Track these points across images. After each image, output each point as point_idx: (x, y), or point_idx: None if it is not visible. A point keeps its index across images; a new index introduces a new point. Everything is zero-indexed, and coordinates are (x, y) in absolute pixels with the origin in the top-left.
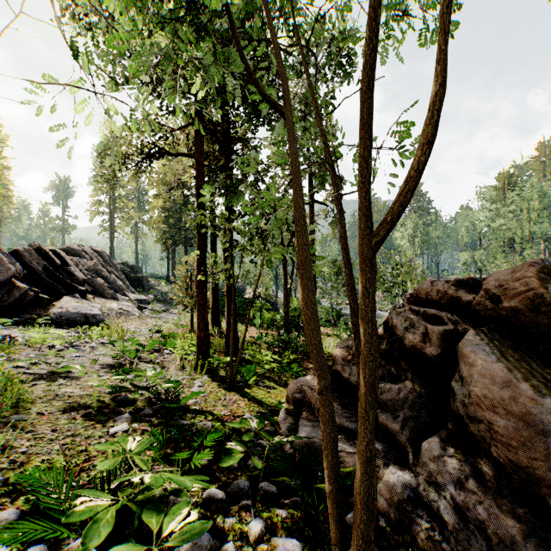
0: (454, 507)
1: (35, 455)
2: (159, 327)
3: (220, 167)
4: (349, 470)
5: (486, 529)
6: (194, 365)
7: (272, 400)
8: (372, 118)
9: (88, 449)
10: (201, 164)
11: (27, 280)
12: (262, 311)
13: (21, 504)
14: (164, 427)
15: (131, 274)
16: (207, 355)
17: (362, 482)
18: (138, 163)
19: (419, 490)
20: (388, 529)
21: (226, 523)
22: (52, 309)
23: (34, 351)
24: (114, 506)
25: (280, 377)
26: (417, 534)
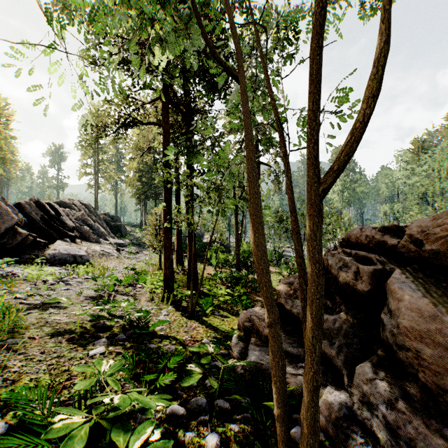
0: (385, 425)
1: (25, 374)
2: (134, 266)
3: (183, 134)
4: (292, 389)
5: (415, 445)
6: (161, 297)
7: (226, 327)
8: (319, 74)
9: (70, 369)
10: (167, 131)
11: (28, 227)
12: (217, 252)
13: (9, 418)
14: (135, 350)
15: (111, 222)
16: (172, 289)
17: (308, 409)
18: (115, 130)
19: (354, 408)
20: (327, 443)
21: (186, 436)
22: (48, 251)
23: (30, 285)
24: (88, 423)
25: (232, 307)
26: (353, 447)
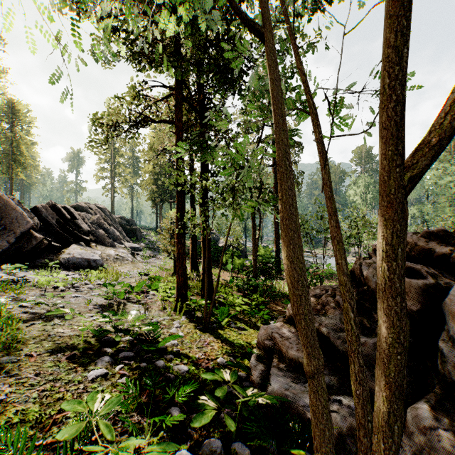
0: None
1: (12, 404)
2: (148, 270)
3: (197, 133)
4: None
5: None
6: (173, 306)
7: (243, 342)
8: None
9: (65, 397)
10: (180, 129)
11: (44, 231)
12: (233, 257)
13: None
14: (141, 371)
15: (127, 226)
16: (185, 298)
17: None
18: (126, 130)
19: None
20: None
21: None
22: (62, 255)
23: (40, 292)
24: None
25: (250, 318)
26: None
